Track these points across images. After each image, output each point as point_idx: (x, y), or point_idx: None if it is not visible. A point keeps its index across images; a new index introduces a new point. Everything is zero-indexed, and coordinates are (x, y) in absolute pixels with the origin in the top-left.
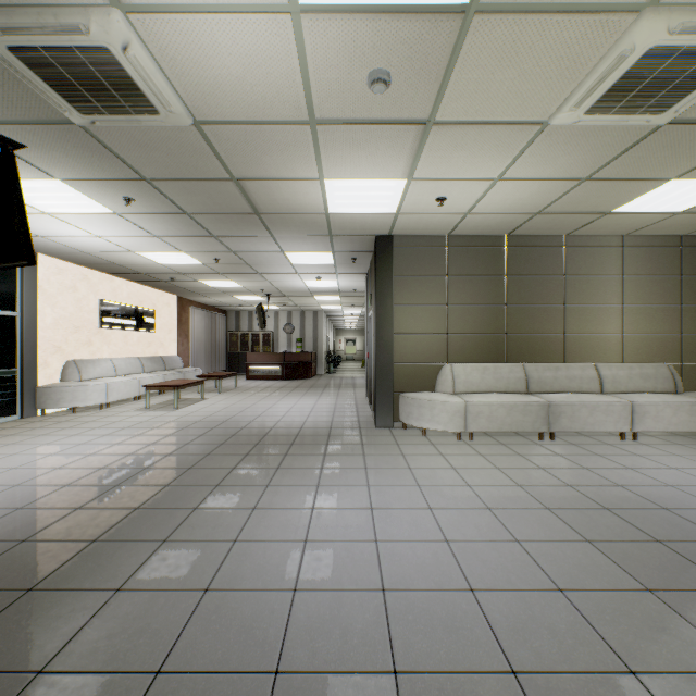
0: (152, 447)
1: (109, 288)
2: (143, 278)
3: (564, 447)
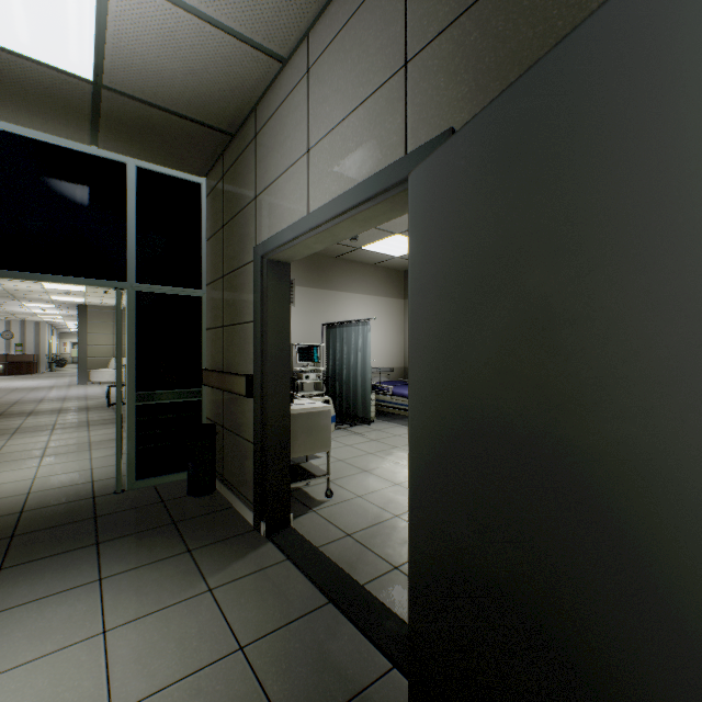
0: None
1: None
2: None
3: None
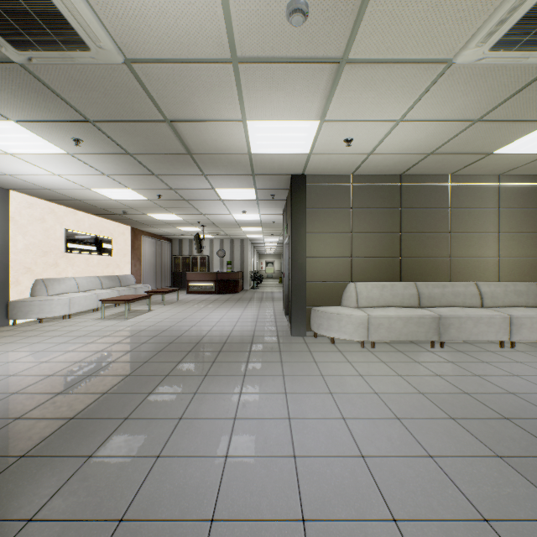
0: (99, 354)
1: (73, 220)
2: (101, 212)
3: (454, 354)
